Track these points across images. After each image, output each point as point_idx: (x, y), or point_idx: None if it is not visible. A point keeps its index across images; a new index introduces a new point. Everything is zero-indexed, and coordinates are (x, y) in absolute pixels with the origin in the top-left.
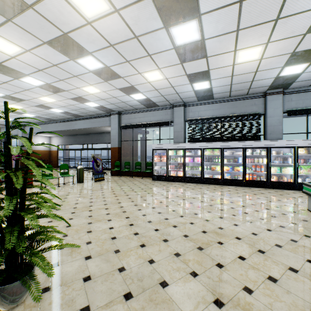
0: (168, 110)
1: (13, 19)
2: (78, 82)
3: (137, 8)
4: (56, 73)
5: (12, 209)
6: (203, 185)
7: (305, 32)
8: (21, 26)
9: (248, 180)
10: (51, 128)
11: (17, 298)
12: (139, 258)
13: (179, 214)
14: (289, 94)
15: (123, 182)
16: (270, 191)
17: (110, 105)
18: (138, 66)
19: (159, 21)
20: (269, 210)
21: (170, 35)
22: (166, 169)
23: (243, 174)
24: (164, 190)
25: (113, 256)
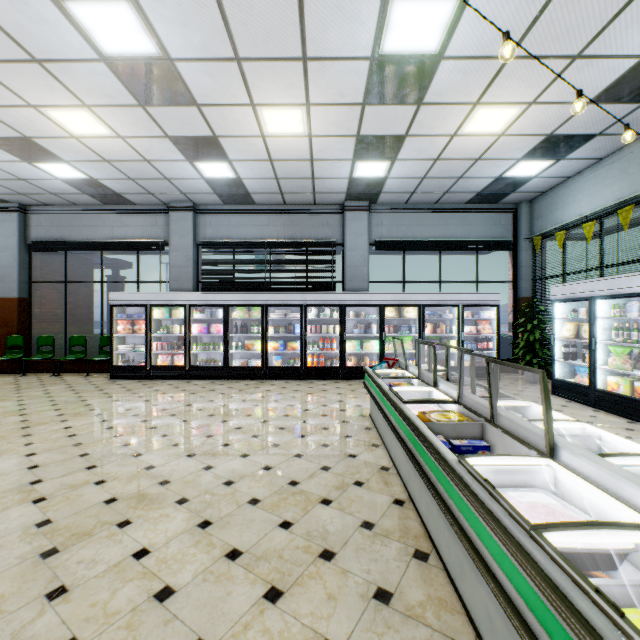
0: (159, 215)
1: None
2: None
3: None
4: None
5: None
6: (225, 383)
7: (362, 101)
8: None
9: (310, 366)
10: None
11: None
12: None
13: (90, 462)
14: (379, 212)
15: (13, 391)
16: (342, 384)
17: None
18: (17, 84)
19: None
20: (305, 424)
21: (74, 21)
22: (146, 352)
23: (302, 355)
24: (117, 402)
25: None
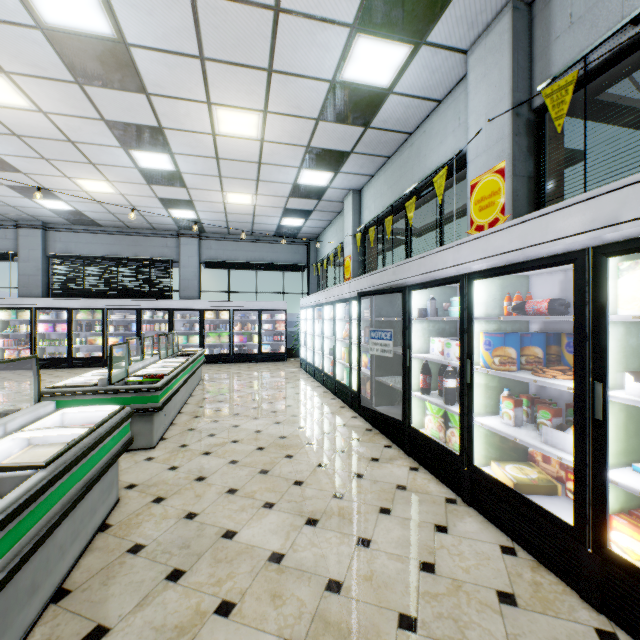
0: (9, 230)
1: None
2: None
3: None
4: None
5: None
6: (67, 370)
7: (146, 183)
8: None
9: None
10: None
11: None
12: None
13: None
14: (208, 239)
15: None
16: None
17: None
18: None
19: None
20: None
21: None
22: None
23: (137, 347)
24: None
25: None
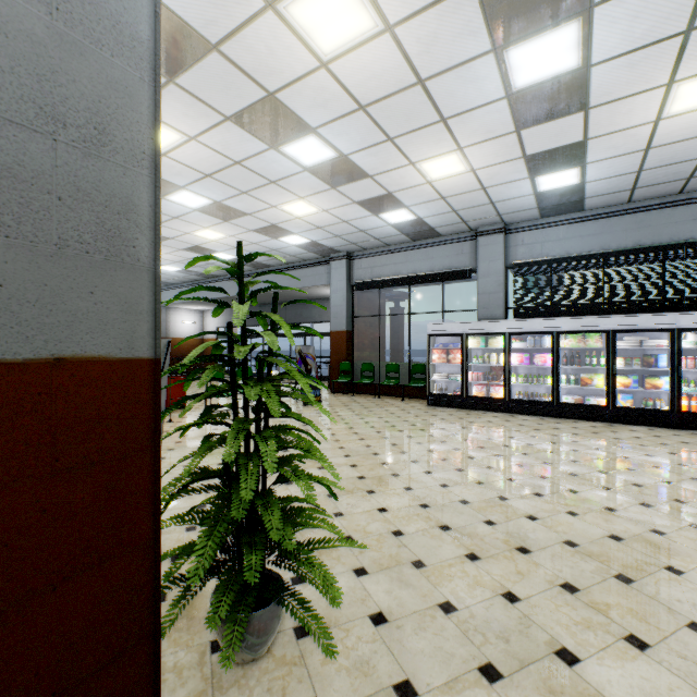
0: (465, 243)
1: (178, 77)
2: (276, 194)
3: (436, 14)
4: (236, 179)
5: (274, 461)
6: (561, 422)
7: None
8: (190, 91)
9: (686, 411)
10: (207, 293)
11: (265, 641)
12: (476, 585)
13: (530, 489)
14: None
15: (365, 409)
16: None
17: (331, 240)
18: (412, 147)
19: (482, 38)
20: None
21: (504, 67)
22: (462, 382)
23: (671, 396)
24: (466, 429)
25: (415, 574)
